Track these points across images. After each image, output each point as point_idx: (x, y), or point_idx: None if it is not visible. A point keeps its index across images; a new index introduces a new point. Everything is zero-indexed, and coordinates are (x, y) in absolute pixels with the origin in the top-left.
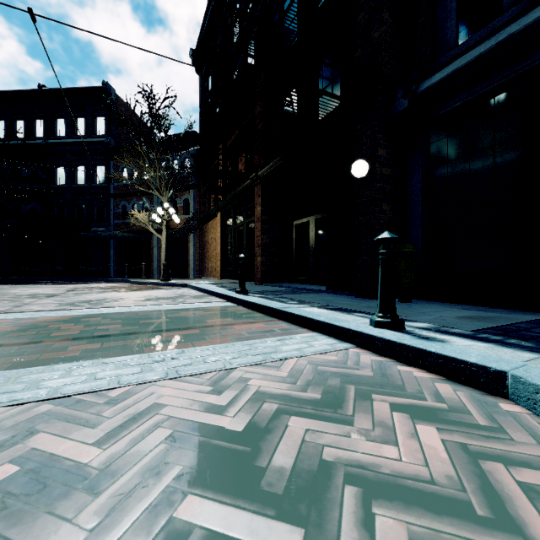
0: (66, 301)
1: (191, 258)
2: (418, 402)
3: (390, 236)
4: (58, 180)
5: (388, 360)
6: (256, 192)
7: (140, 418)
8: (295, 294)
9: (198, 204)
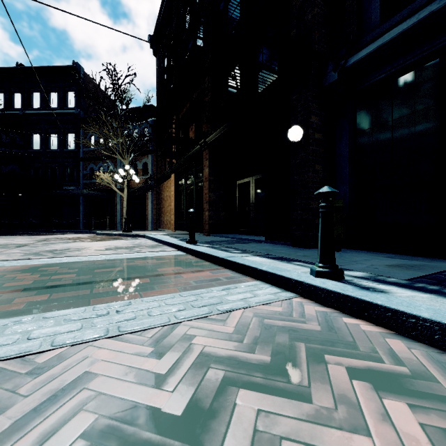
0: (32, 251)
1: (149, 213)
2: (375, 365)
3: (330, 190)
4: (34, 145)
5: (332, 311)
6: (205, 156)
7: (62, 396)
8: (238, 243)
9: (155, 167)
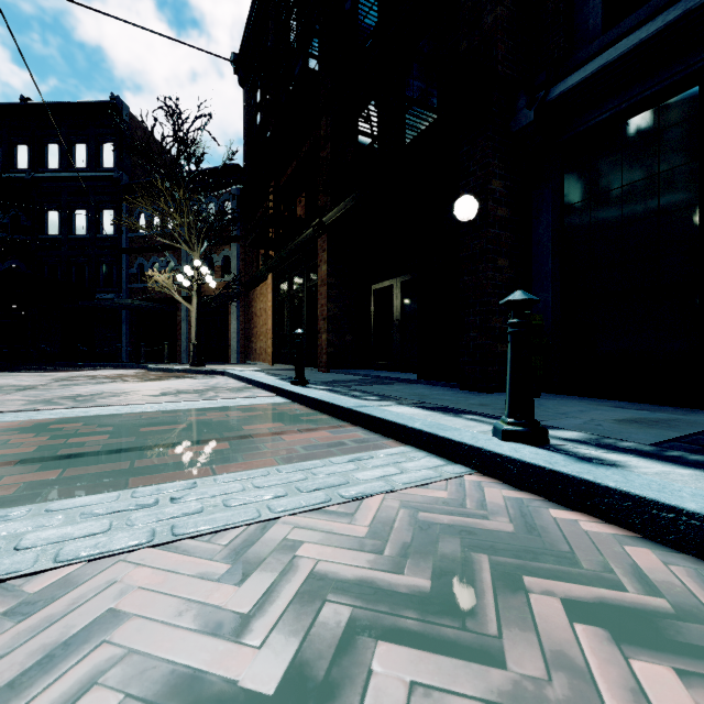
0: (41, 397)
1: (232, 336)
2: (611, 596)
3: (526, 297)
4: (49, 228)
5: (531, 498)
6: (321, 245)
7: (63, 657)
8: (375, 385)
9: (243, 263)
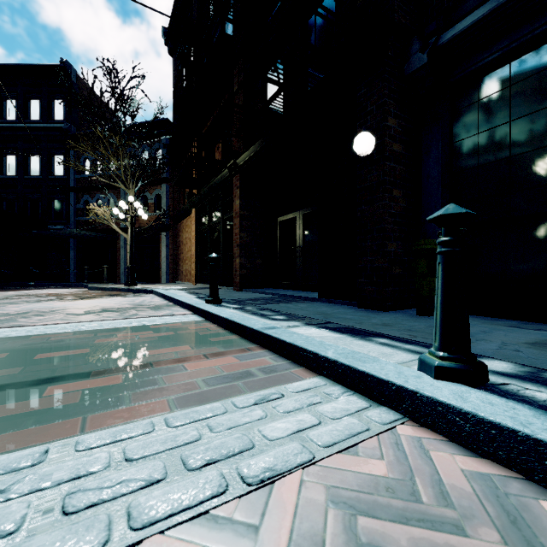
0: None
1: (163, 260)
2: None
3: (464, 210)
4: (7, 170)
5: (499, 472)
6: (235, 183)
7: None
8: (281, 303)
9: (172, 200)
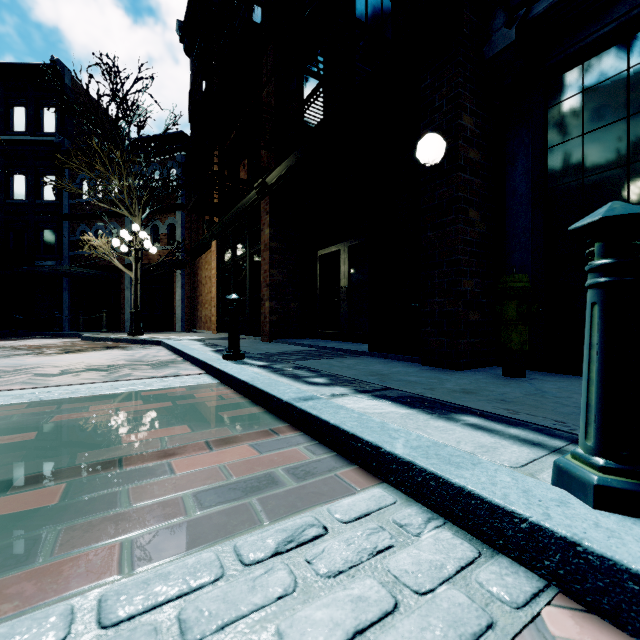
0: None
1: (178, 304)
2: None
3: None
4: None
5: None
6: (264, 208)
7: None
8: (321, 358)
9: (188, 231)
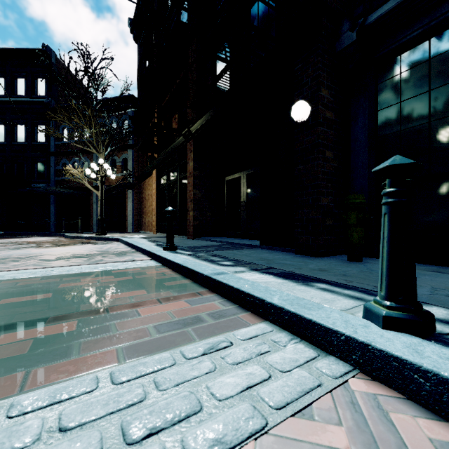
0: None
1: (129, 213)
2: None
3: (412, 161)
4: None
5: None
6: (189, 148)
7: None
8: (228, 250)
9: (136, 163)
